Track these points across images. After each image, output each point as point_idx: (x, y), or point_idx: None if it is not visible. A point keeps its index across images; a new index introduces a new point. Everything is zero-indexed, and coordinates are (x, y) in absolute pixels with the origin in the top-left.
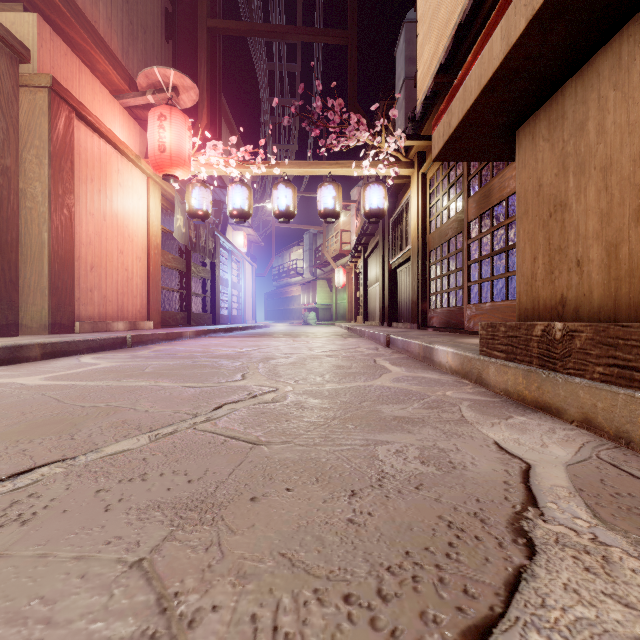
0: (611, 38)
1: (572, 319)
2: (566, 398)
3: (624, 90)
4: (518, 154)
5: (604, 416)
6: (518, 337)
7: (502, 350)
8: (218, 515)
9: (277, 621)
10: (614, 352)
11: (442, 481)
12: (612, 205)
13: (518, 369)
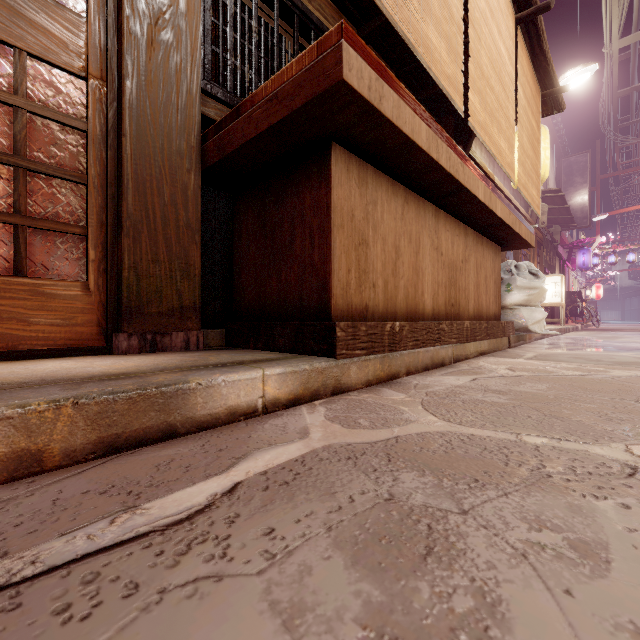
0: (386, 174)
1: (371, 320)
2: (401, 364)
3: (389, 208)
4: (335, 166)
5: (412, 365)
6: (376, 334)
7: (364, 347)
8: (633, 389)
9: (600, 380)
10: (414, 334)
11: (525, 381)
12: (386, 261)
13: (377, 359)
